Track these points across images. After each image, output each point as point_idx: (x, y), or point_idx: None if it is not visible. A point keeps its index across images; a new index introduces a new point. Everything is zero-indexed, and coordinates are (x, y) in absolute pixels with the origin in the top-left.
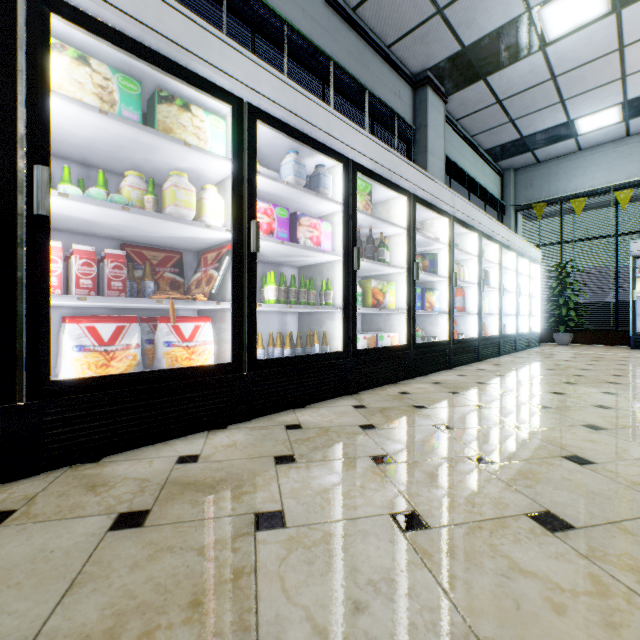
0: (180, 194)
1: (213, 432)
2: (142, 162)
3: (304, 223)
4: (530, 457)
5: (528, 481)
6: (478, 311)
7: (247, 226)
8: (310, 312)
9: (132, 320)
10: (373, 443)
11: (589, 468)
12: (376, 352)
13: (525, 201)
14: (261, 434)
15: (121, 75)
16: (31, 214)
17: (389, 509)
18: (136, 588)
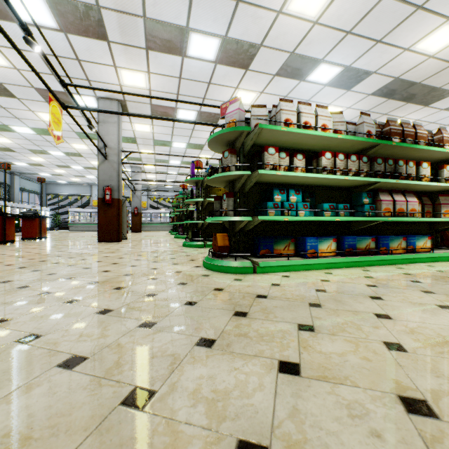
0: None
1: None
2: None
3: None
4: None
5: None
6: None
7: None
8: None
9: None
10: None
11: None
12: None
13: (49, 192)
14: None
15: None
16: None
17: None
18: None
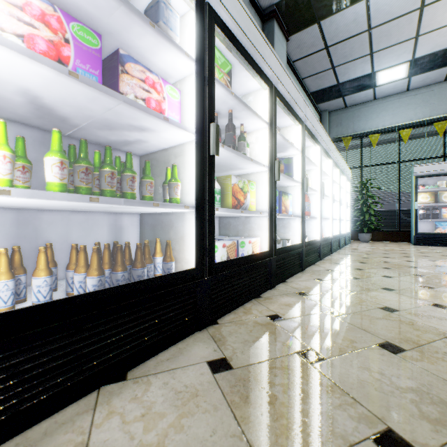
0: None
1: None
2: None
3: (134, 72)
4: None
5: None
6: (320, 215)
7: None
8: (154, 213)
9: None
10: None
11: None
12: (238, 263)
13: (336, 135)
14: None
15: None
16: None
17: None
18: None
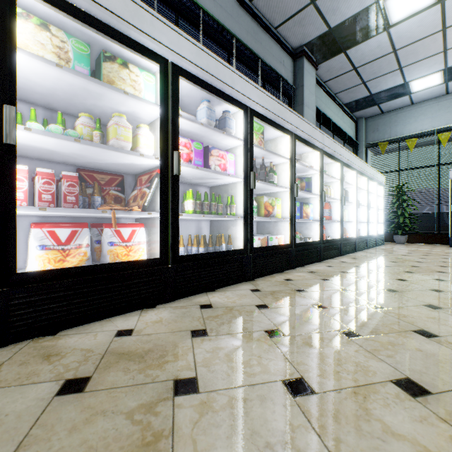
0: (120, 130)
1: (145, 310)
2: (92, 107)
3: (214, 154)
4: (388, 331)
5: (389, 351)
6: (340, 219)
7: (171, 155)
8: (219, 220)
9: (83, 226)
10: (266, 319)
11: (435, 340)
12: (267, 249)
13: (373, 141)
14: (181, 312)
15: (74, 39)
16: (1, 143)
17: (281, 376)
18: (71, 451)
